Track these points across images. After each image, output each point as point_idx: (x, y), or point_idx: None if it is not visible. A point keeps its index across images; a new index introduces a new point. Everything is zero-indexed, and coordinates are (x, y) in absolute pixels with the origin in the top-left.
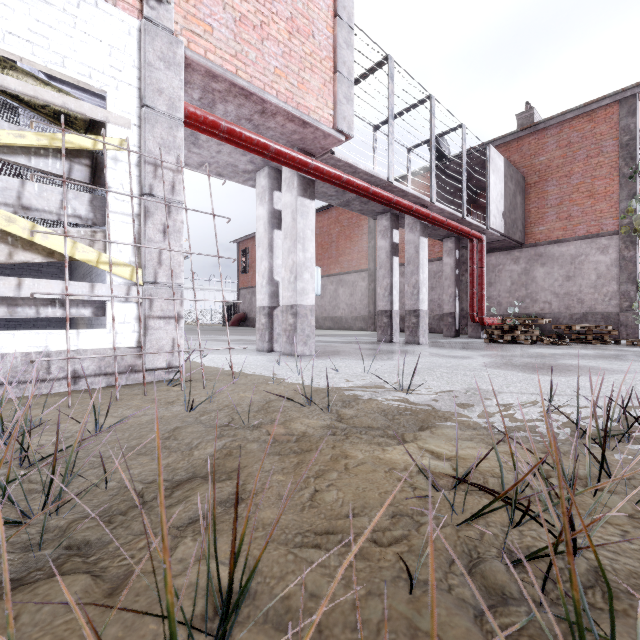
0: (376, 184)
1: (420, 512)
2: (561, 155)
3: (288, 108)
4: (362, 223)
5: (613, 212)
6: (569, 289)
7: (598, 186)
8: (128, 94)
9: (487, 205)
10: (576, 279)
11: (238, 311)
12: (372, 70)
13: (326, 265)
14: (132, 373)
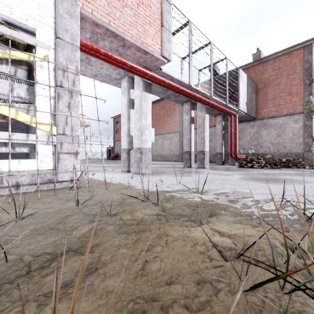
0: (183, 86)
1: (217, 279)
2: (275, 74)
3: (137, 44)
4: (175, 108)
5: (301, 102)
6: (279, 141)
7: (293, 89)
8: (48, 31)
9: (238, 98)
10: (282, 136)
11: (114, 152)
12: (181, 28)
13: (158, 129)
14: (50, 183)
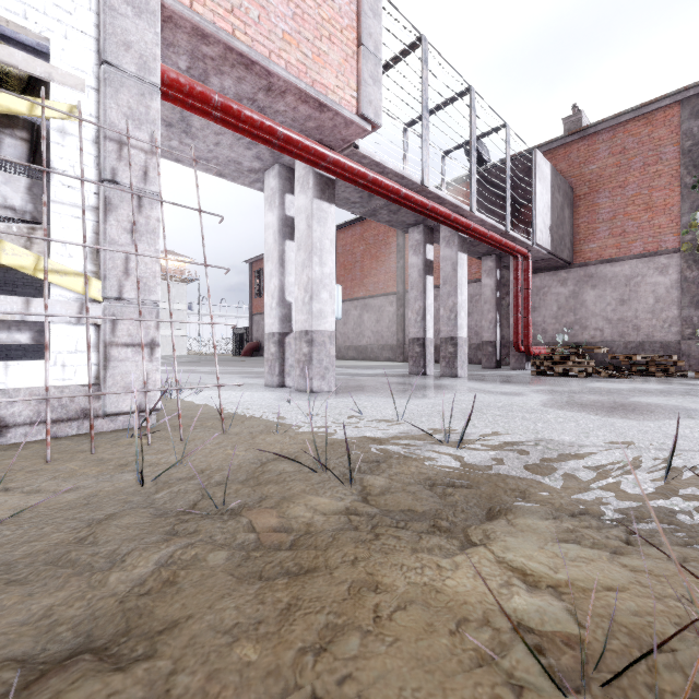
0: (408, 188)
1: None
2: (614, 163)
3: (300, 84)
4: (390, 241)
5: (673, 227)
6: (623, 314)
7: (656, 198)
8: (81, 46)
9: (533, 218)
10: (631, 303)
11: (251, 339)
12: (403, 54)
13: (349, 288)
14: (86, 419)
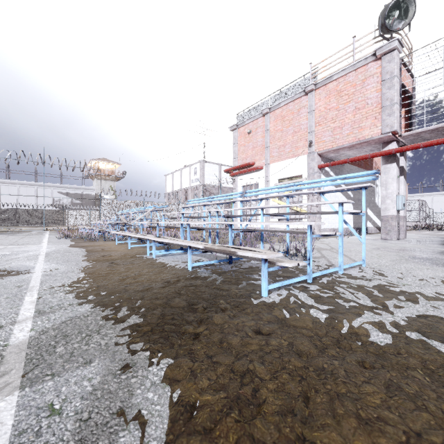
0: None
1: None
2: None
3: (353, 143)
4: None
5: None
6: None
7: None
8: (306, 172)
9: None
10: None
11: None
12: None
13: None
14: (306, 234)
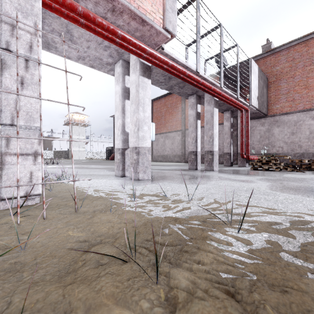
0: None
1: None
2: (288, 65)
3: (131, 7)
4: (178, 105)
5: None
6: (293, 139)
7: (310, 82)
8: None
9: (249, 92)
10: (297, 134)
11: (114, 152)
12: (186, 5)
13: (159, 128)
14: None
